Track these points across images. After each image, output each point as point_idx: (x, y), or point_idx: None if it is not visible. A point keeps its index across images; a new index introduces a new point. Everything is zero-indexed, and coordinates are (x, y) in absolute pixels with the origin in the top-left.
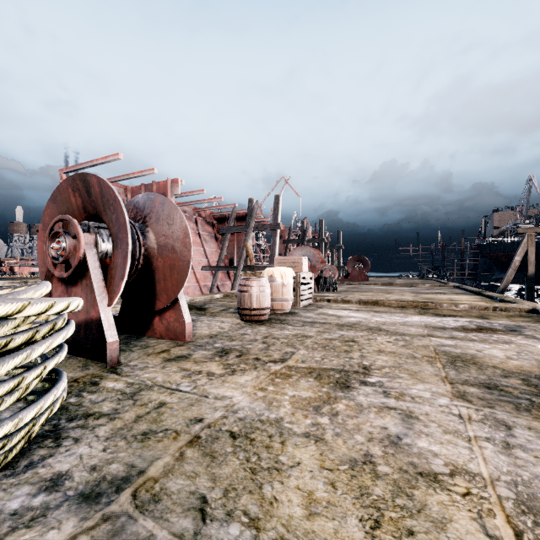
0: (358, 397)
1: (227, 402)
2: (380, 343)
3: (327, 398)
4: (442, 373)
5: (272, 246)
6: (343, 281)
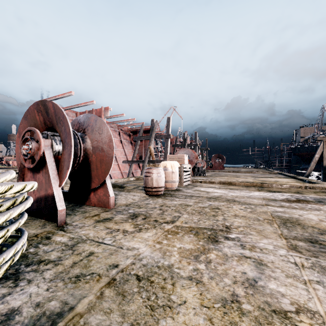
0: (224, 249)
1: (135, 252)
2: (235, 210)
3: (203, 249)
4: (278, 231)
5: (165, 148)
6: (209, 169)
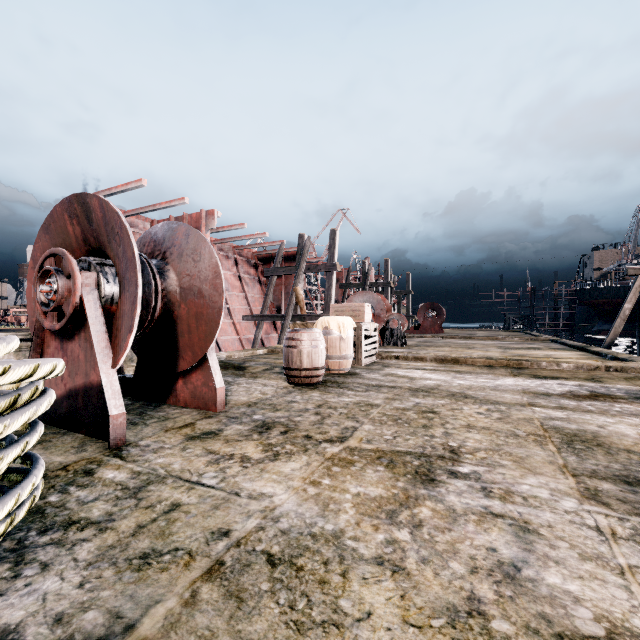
0: (447, 497)
1: (265, 503)
2: (468, 415)
3: (405, 498)
4: (559, 459)
5: (327, 291)
6: (413, 333)
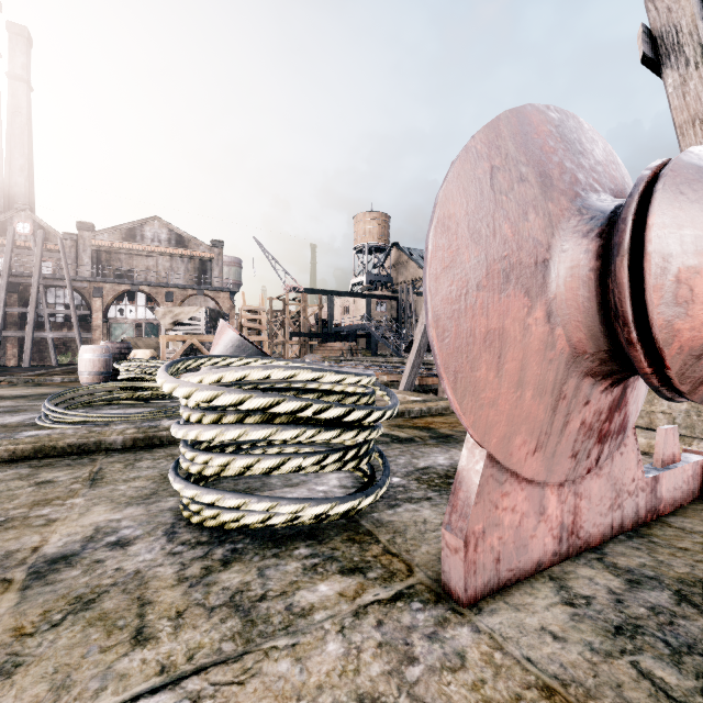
0: None
1: None
2: None
3: None
4: None
5: None
6: None
